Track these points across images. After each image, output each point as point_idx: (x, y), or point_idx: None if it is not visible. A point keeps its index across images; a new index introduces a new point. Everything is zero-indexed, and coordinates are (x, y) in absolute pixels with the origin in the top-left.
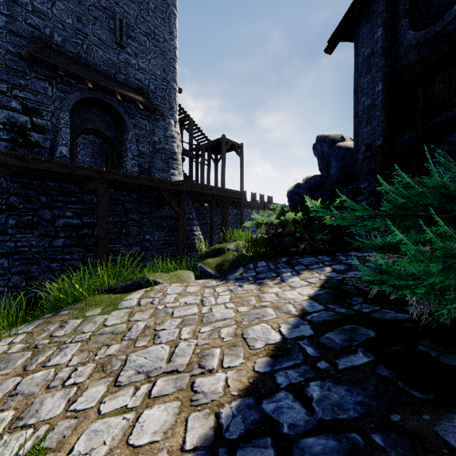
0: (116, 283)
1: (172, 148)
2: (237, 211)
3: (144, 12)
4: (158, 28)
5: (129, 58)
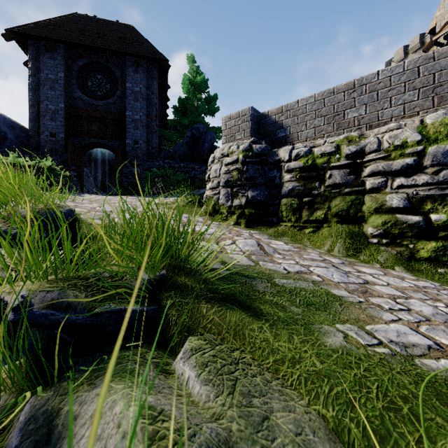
0: None
1: None
2: None
3: None
4: None
5: None
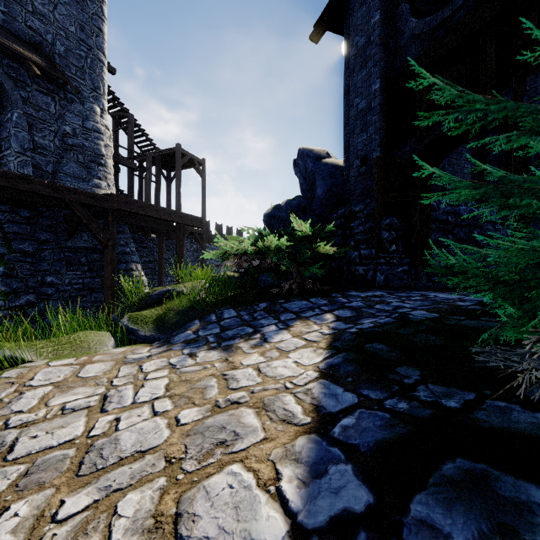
0: None
1: (97, 147)
2: (198, 247)
3: None
4: None
5: None
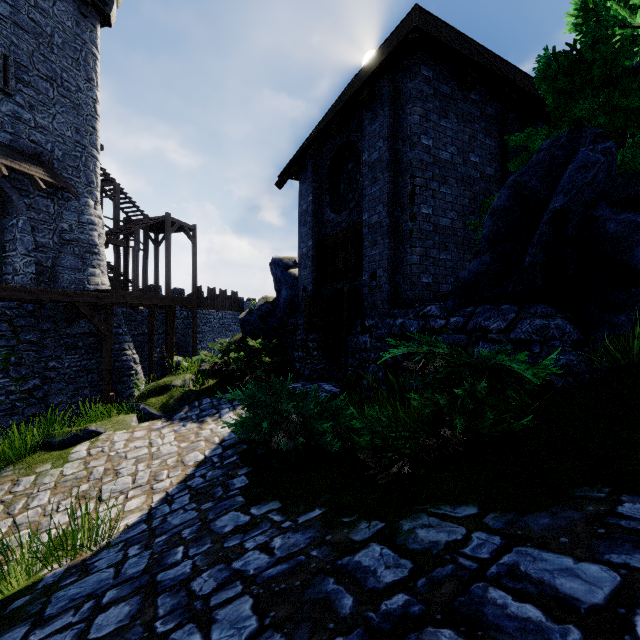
0: (51, 438)
1: (91, 239)
2: (188, 313)
3: (45, 47)
4: (68, 71)
5: (19, 111)
